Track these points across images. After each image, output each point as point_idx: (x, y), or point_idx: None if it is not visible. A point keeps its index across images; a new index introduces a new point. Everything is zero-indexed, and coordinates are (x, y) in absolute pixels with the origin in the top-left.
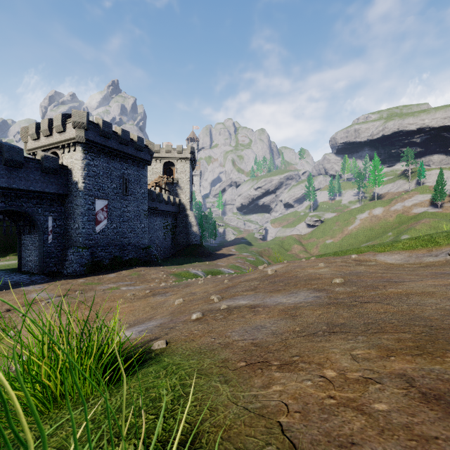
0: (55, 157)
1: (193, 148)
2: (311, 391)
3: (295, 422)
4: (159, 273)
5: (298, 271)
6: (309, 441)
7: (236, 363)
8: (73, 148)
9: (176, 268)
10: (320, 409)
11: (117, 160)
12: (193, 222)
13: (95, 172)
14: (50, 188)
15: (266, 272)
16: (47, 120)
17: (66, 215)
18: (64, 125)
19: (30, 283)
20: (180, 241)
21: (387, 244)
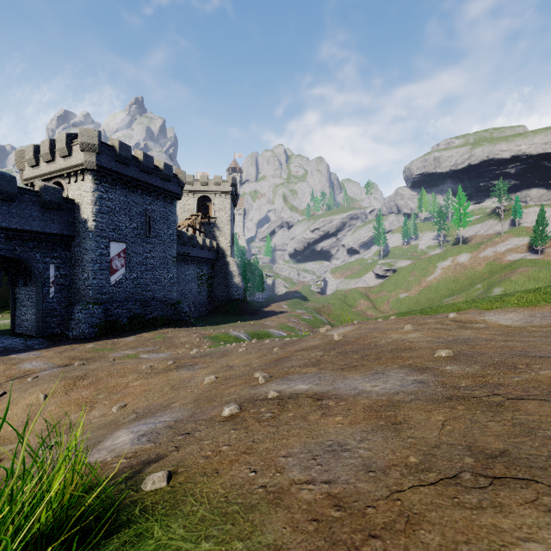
0: (58, 188)
1: (235, 179)
2: None
3: None
4: (190, 336)
5: (376, 336)
6: None
7: None
8: (81, 176)
9: (213, 329)
10: None
11: (138, 193)
12: (235, 272)
13: (110, 208)
14: (52, 227)
15: (330, 337)
16: (48, 141)
17: (72, 262)
18: (69, 147)
19: (24, 348)
20: (218, 295)
21: (493, 298)
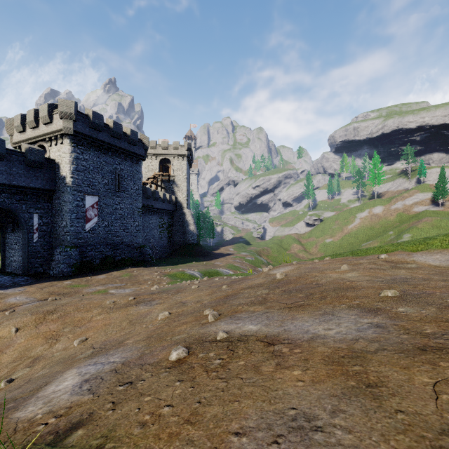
0: (41, 149)
1: (190, 144)
2: None
3: None
4: (152, 274)
5: (316, 275)
6: None
7: None
8: (60, 140)
9: (172, 268)
10: None
11: (109, 154)
12: (190, 221)
13: (85, 166)
14: (36, 182)
15: (273, 276)
16: (33, 111)
17: (53, 212)
18: (51, 116)
19: (11, 285)
20: (176, 240)
21: (417, 241)
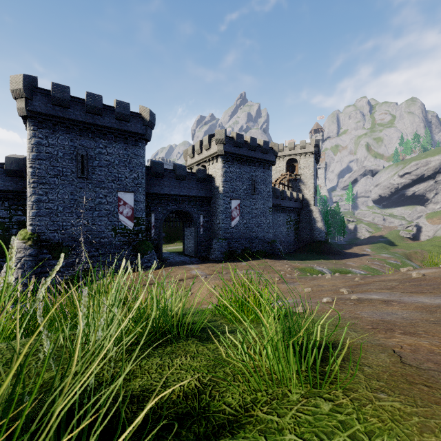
0: (204, 169)
1: (317, 140)
2: (425, 345)
3: (405, 352)
4: (283, 266)
5: None
6: (412, 358)
7: (363, 326)
8: (215, 160)
9: (300, 263)
10: (428, 352)
11: (247, 165)
12: (317, 218)
13: (231, 177)
14: (201, 193)
15: (409, 275)
16: (199, 142)
17: (211, 213)
18: (209, 143)
19: (190, 263)
20: (303, 237)
21: None
